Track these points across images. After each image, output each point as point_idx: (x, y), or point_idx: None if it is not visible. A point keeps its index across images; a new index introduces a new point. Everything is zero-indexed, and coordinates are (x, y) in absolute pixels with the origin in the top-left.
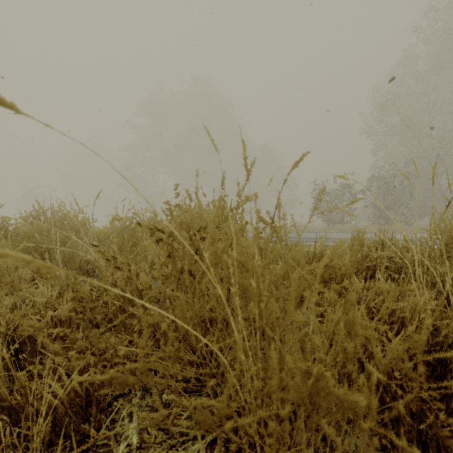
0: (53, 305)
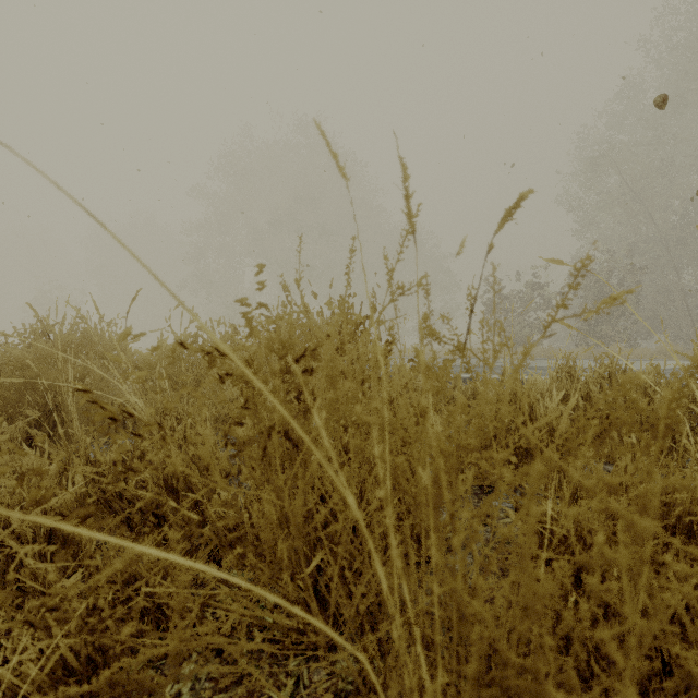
0: (48, 488)
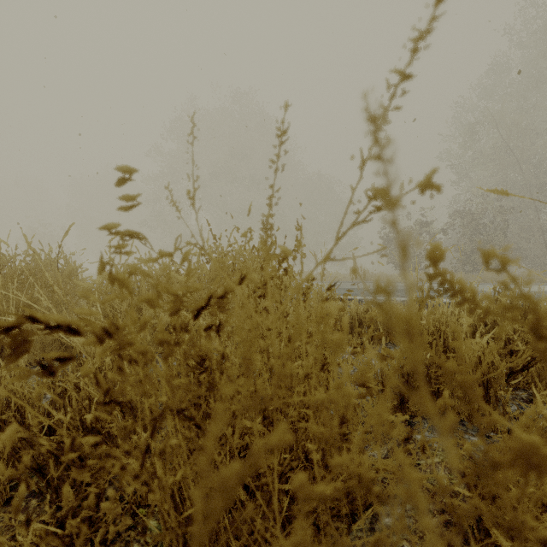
0: None
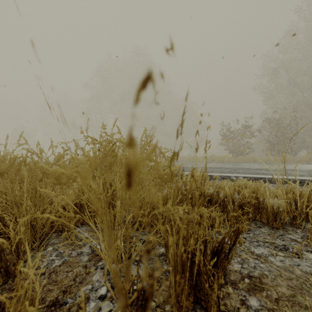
0: None
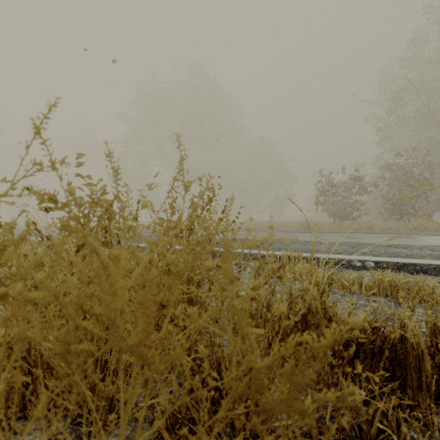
0: None
